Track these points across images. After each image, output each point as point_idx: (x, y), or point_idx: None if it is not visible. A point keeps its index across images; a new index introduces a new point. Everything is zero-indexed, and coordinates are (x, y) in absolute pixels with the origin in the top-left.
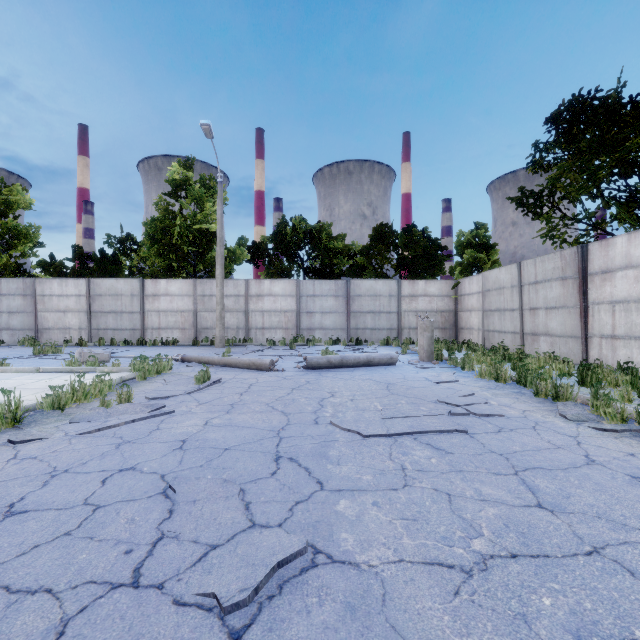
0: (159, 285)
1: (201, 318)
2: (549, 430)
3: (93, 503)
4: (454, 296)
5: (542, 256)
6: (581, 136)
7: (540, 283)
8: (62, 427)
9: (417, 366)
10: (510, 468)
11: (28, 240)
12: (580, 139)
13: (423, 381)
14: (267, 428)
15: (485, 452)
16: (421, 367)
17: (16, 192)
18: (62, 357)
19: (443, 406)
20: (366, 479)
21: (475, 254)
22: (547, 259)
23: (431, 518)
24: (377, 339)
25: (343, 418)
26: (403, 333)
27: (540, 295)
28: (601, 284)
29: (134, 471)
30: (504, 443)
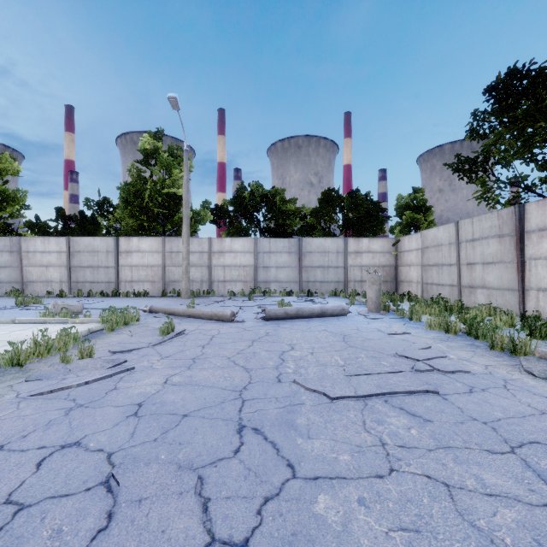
0: (131, 243)
1: (169, 272)
2: (522, 390)
3: (17, 501)
4: (394, 252)
5: (479, 216)
6: (516, 105)
7: (477, 240)
8: (16, 386)
9: (367, 317)
10: (503, 443)
11: (15, 203)
12: (516, 108)
13: (376, 332)
14: (229, 388)
15: (467, 420)
16: (371, 318)
17: (5, 160)
18: (41, 308)
19: (404, 360)
20: (344, 460)
21: (413, 215)
22: (484, 218)
23: (437, 528)
24: (326, 291)
25: (306, 375)
26: (349, 285)
27: (477, 251)
28: (538, 241)
29: (78, 448)
30: (482, 407)
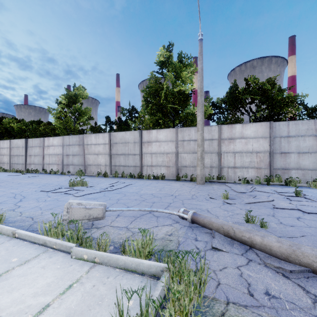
0: (151, 134)
1: (181, 158)
2: None
3: None
4: None
5: None
6: None
7: None
8: None
9: None
10: None
11: (84, 115)
12: None
13: None
14: None
15: None
16: None
17: (79, 89)
18: (80, 193)
19: None
20: None
21: None
22: None
23: None
24: None
25: None
26: None
27: None
28: None
29: None
30: None
